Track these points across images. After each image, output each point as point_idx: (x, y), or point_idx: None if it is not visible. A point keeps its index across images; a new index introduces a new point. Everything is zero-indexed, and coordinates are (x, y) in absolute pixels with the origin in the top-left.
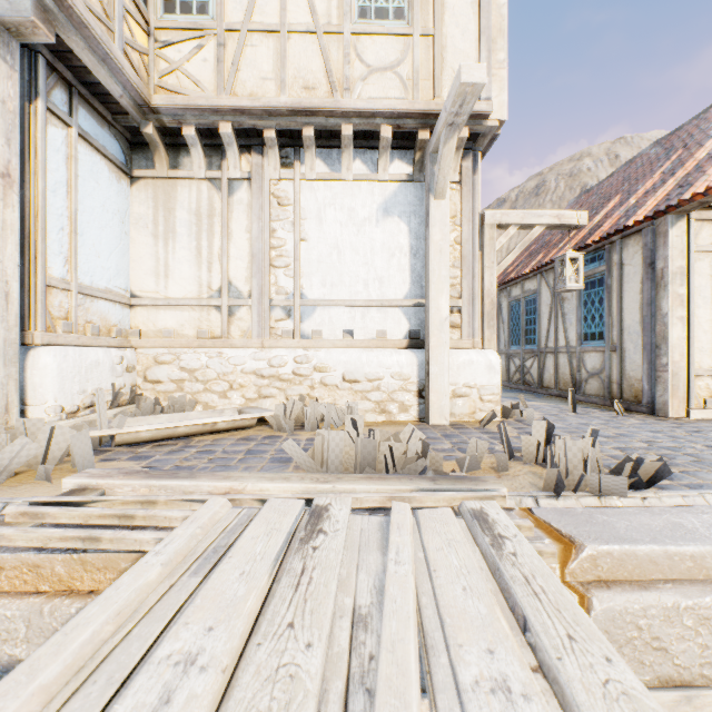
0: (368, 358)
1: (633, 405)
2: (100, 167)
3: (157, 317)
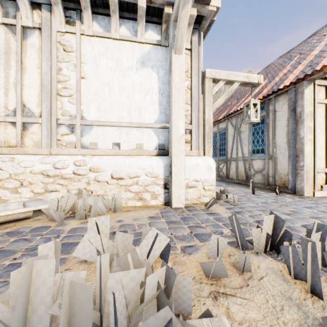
0: (130, 162)
1: (282, 189)
2: None
3: None
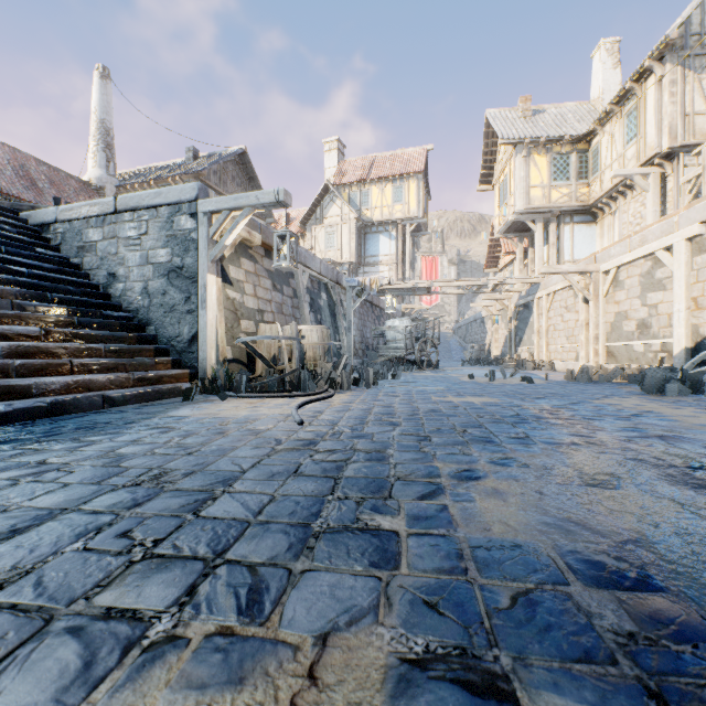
0: None
1: None
2: (582, 227)
3: None
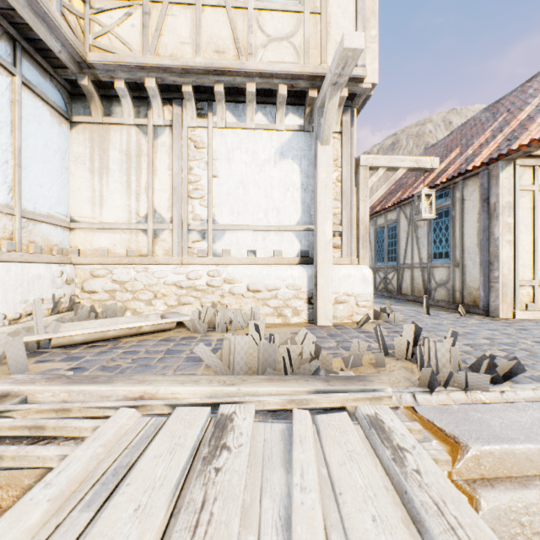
0: (268, 272)
1: (472, 308)
2: (43, 111)
3: (93, 238)
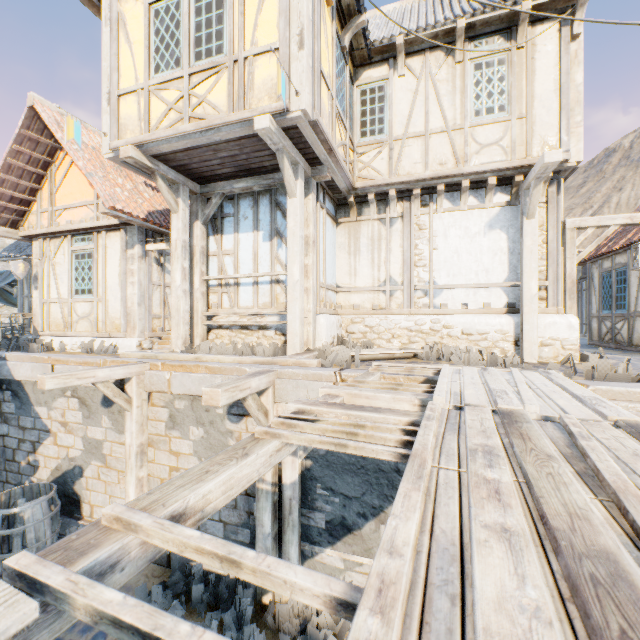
0: (479, 320)
1: None
2: (329, 223)
3: (350, 298)
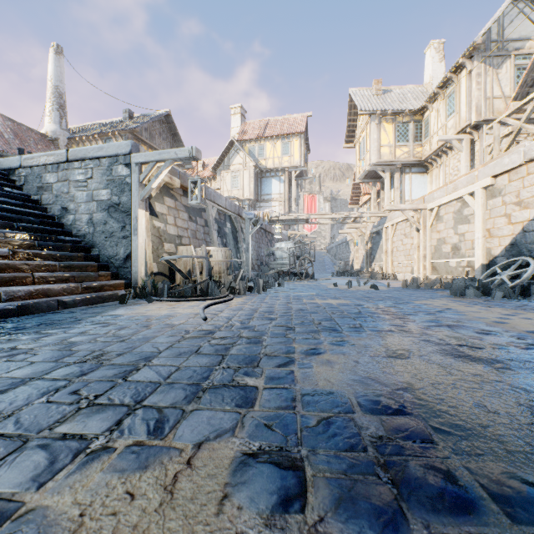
0: None
1: None
2: (417, 176)
3: None
